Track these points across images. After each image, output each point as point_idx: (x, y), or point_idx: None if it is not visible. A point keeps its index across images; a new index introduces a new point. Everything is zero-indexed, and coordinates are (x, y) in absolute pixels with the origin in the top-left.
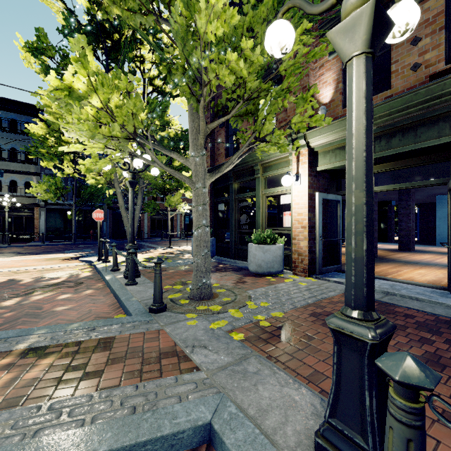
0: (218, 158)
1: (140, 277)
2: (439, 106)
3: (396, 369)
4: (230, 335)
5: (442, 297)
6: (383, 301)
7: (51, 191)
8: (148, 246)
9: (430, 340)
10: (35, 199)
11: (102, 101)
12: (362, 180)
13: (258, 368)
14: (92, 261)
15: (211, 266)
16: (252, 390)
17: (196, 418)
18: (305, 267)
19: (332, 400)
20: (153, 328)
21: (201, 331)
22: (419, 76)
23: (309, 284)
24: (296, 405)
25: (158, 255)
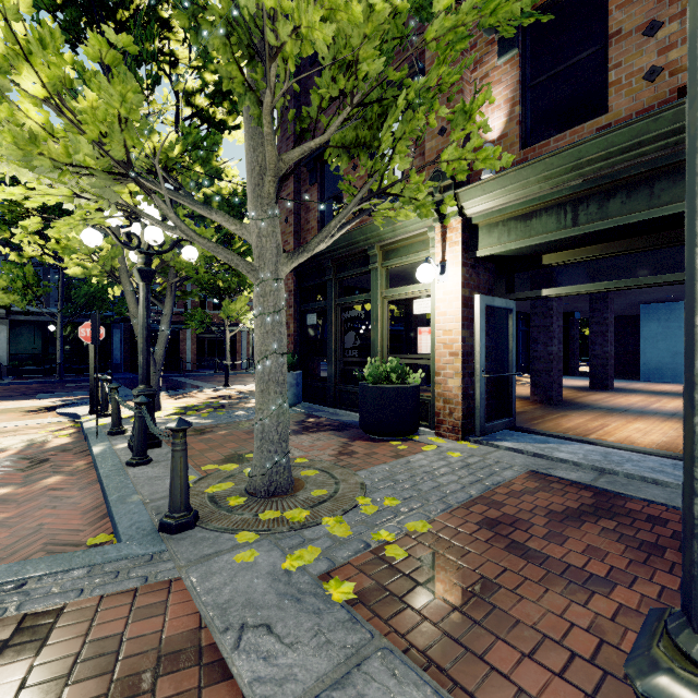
0: (308, 236)
1: (160, 448)
2: None
3: None
4: (325, 589)
5: None
6: (600, 488)
7: (15, 290)
8: (190, 384)
9: None
10: None
11: (46, 84)
12: None
13: (391, 694)
14: (79, 415)
15: (295, 422)
16: None
17: None
18: (456, 423)
19: None
20: (160, 576)
21: (264, 579)
22: (659, 90)
23: (465, 454)
24: None
25: (204, 401)
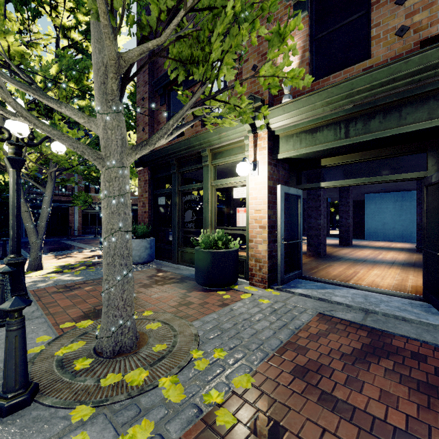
0: None
1: (29, 306)
2: (433, 79)
3: None
4: None
5: (428, 313)
6: (370, 327)
7: None
8: (74, 246)
9: None
10: None
11: None
12: None
13: None
14: None
15: (147, 276)
16: None
17: None
18: (264, 276)
19: None
20: None
21: None
22: (406, 43)
23: (271, 300)
24: None
25: (80, 260)
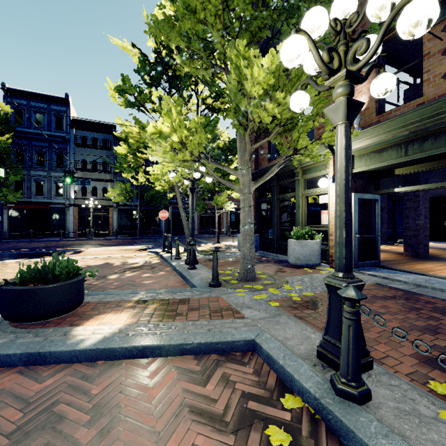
0: (262, 162)
1: (198, 265)
2: None
3: (344, 292)
4: (269, 303)
5: None
6: (411, 292)
7: (122, 194)
8: (199, 241)
9: (440, 319)
10: (110, 201)
11: (179, 137)
12: (343, 196)
13: (287, 321)
14: (158, 252)
15: (255, 259)
16: (281, 330)
17: (245, 337)
18: None
19: (326, 325)
20: (214, 296)
21: (248, 299)
22: None
23: None
24: (309, 339)
25: (209, 249)
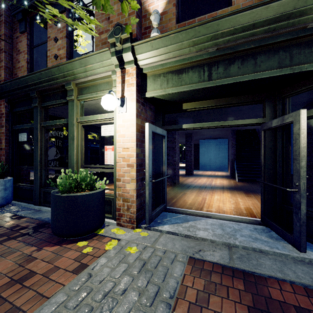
0: (18, 72)
1: None
2: (285, 30)
3: None
4: None
5: (273, 239)
6: (239, 269)
7: None
8: None
9: None
10: None
11: None
12: None
13: None
14: None
15: None
16: None
17: None
18: (132, 216)
19: None
20: None
21: None
22: None
23: (140, 247)
24: None
25: None
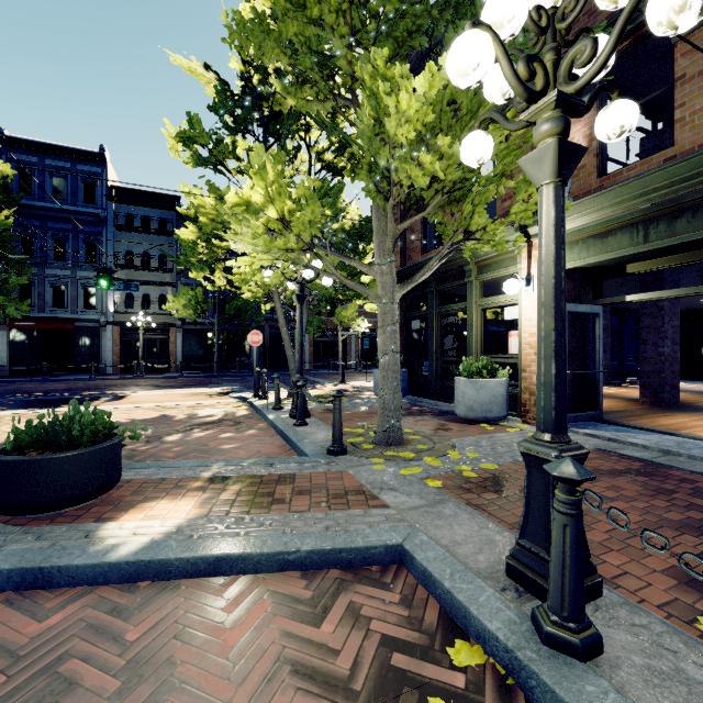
0: (412, 254)
1: (310, 418)
2: None
3: (555, 468)
4: (425, 482)
5: None
6: (656, 462)
7: (190, 306)
8: (312, 380)
9: None
10: (170, 317)
11: (278, 212)
12: (551, 306)
13: (456, 512)
14: (247, 398)
15: (402, 408)
16: (446, 528)
17: (387, 540)
18: None
19: (522, 522)
20: (335, 469)
21: (390, 476)
22: None
23: None
24: (493, 543)
25: (328, 392)
